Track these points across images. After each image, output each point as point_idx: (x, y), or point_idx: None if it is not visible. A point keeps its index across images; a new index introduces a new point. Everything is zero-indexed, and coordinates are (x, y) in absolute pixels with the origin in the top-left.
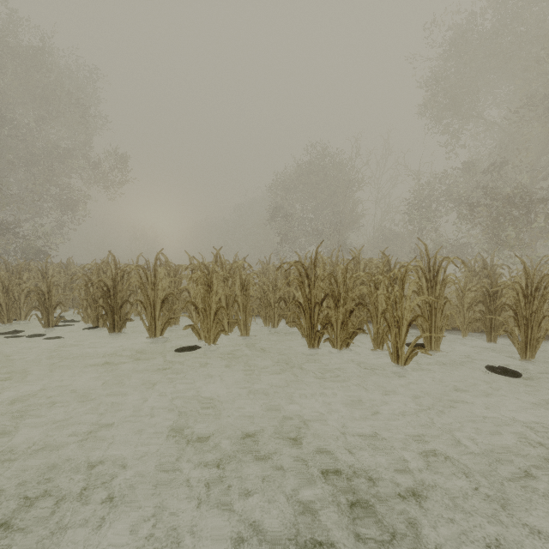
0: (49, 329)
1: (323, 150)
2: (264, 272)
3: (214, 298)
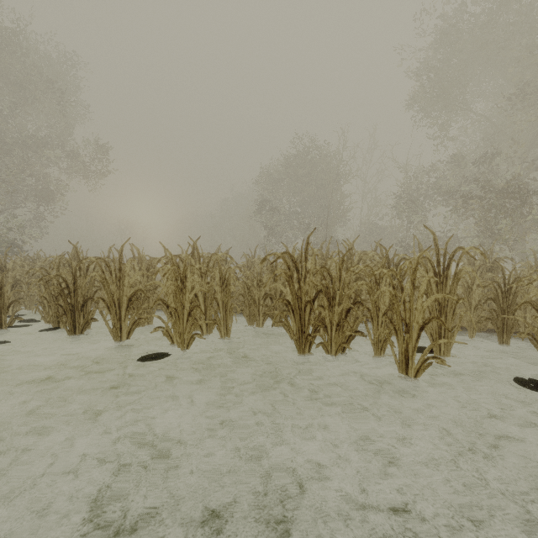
0: (1, 331)
1: (310, 142)
2: (249, 266)
3: (187, 296)
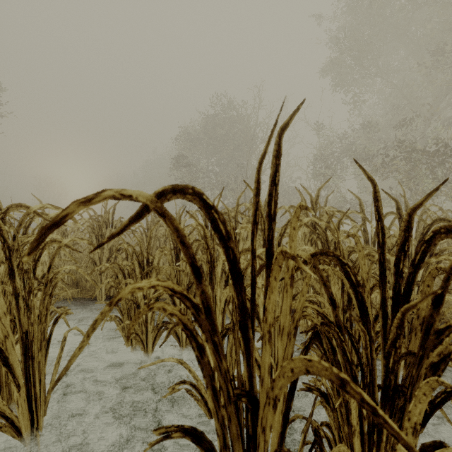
0: None
1: (229, 102)
2: (150, 227)
3: None
